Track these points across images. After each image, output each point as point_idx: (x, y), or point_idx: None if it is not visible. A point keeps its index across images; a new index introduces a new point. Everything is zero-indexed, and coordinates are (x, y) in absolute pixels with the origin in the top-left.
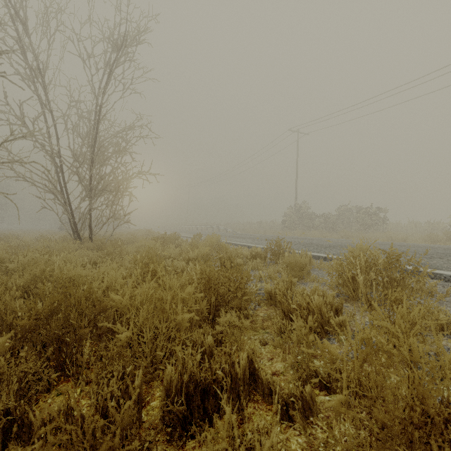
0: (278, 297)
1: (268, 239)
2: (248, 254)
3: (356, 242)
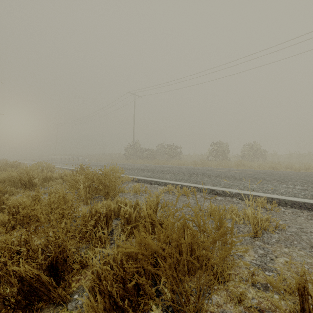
0: (5, 202)
1: (101, 165)
2: (58, 176)
3: (150, 166)
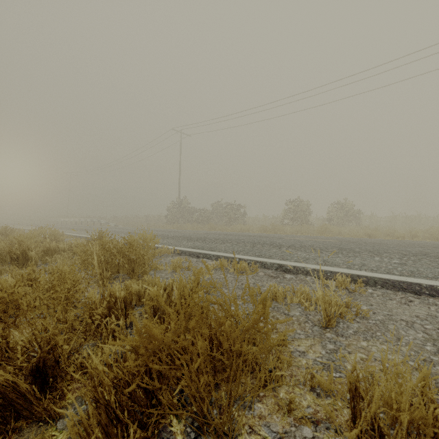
0: None
1: (131, 232)
2: (66, 247)
3: (200, 233)
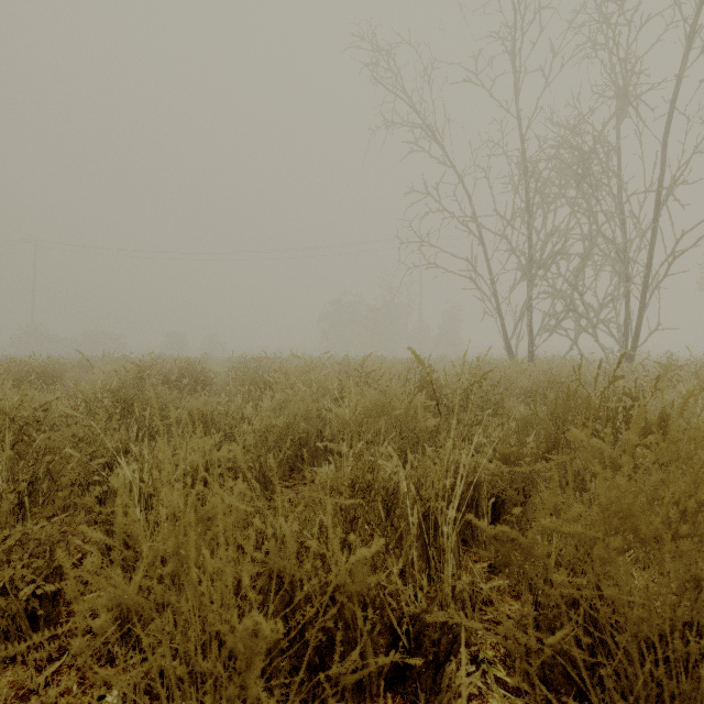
0: None
1: None
2: None
3: None
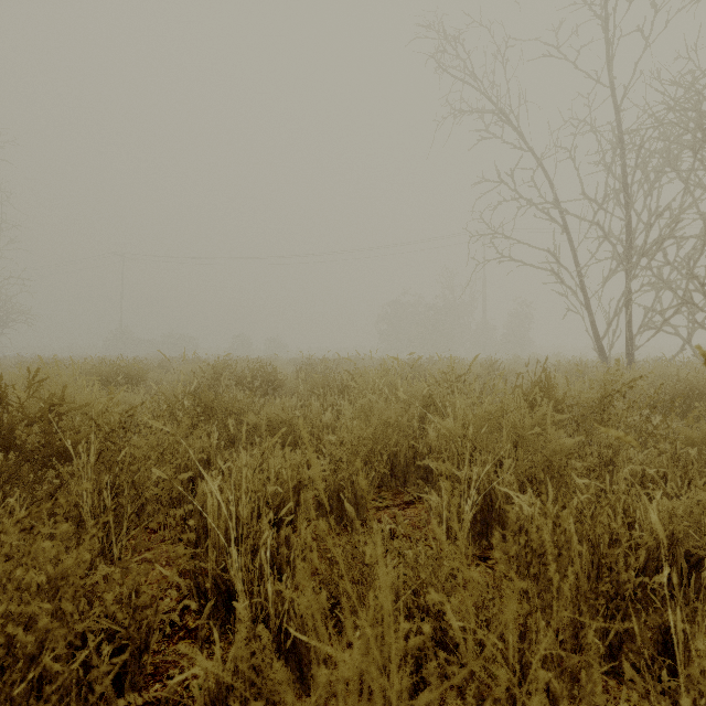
0: None
1: None
2: None
3: None
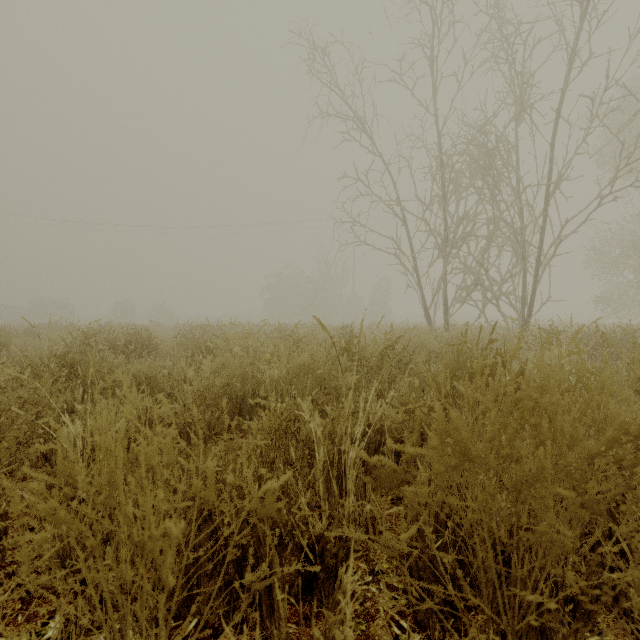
0: None
1: None
2: None
3: None
